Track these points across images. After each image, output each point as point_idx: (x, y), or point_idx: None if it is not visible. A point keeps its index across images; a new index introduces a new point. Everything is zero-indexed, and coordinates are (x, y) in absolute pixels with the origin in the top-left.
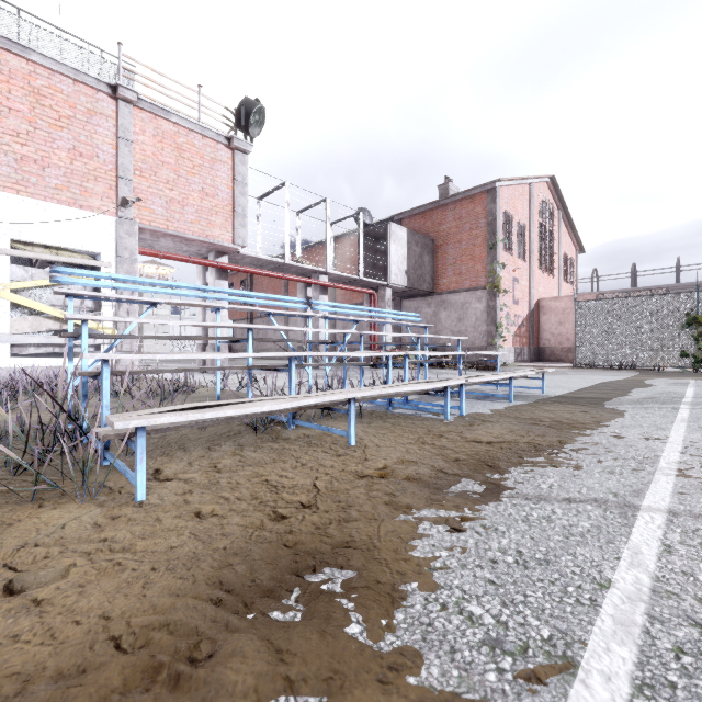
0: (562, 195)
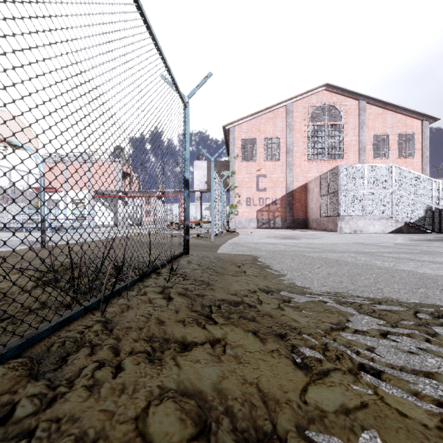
0: (351, 90)
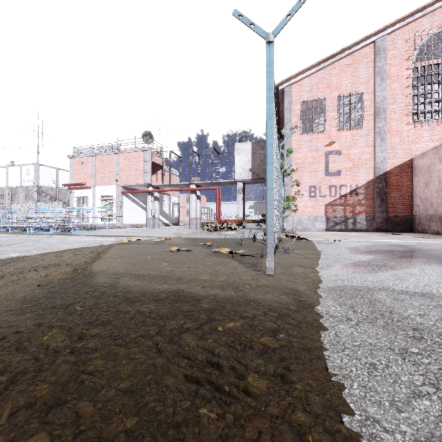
0: None
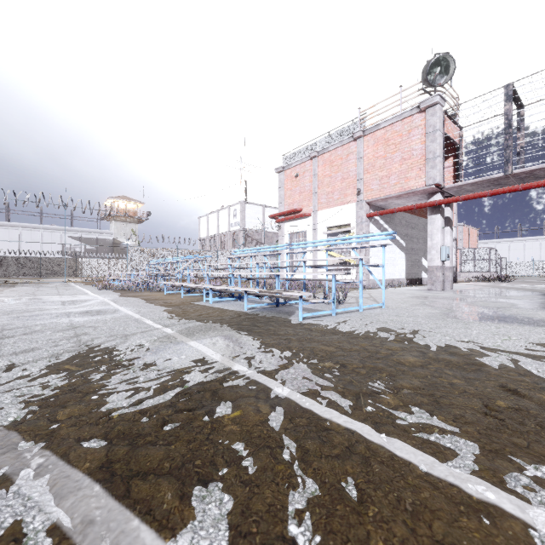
0: None
